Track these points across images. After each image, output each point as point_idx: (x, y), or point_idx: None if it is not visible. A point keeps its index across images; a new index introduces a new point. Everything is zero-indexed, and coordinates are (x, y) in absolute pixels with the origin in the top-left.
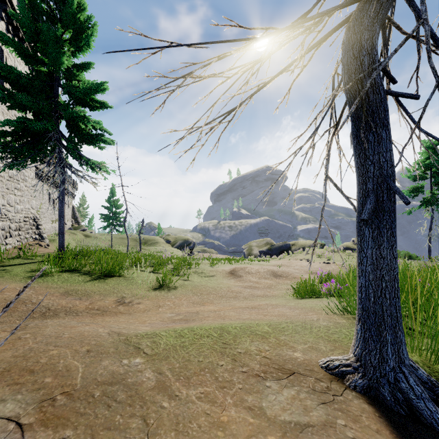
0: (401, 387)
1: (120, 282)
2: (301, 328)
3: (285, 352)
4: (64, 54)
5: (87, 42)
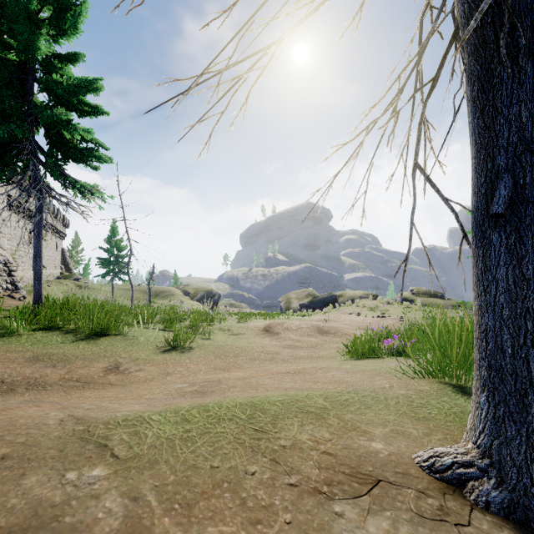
0: None
1: (116, 343)
2: (372, 400)
3: (357, 442)
4: (40, 36)
5: (73, 23)
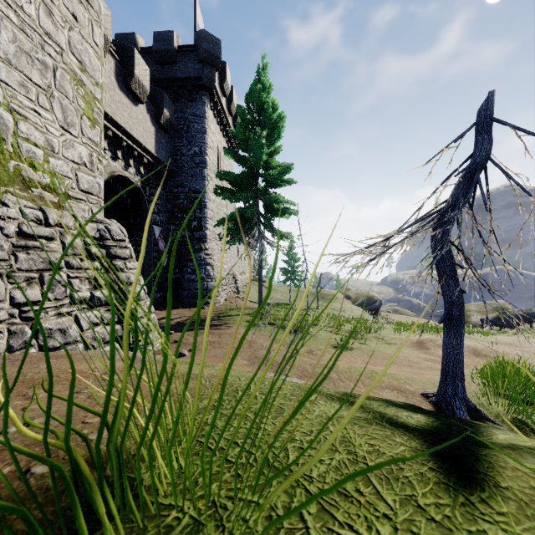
0: (451, 404)
1: (307, 338)
2: (429, 382)
3: (404, 386)
4: (263, 153)
5: (278, 135)
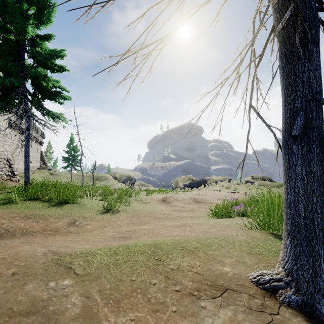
0: None
1: (73, 208)
2: (225, 242)
3: (215, 267)
4: (28, 25)
5: (48, 17)
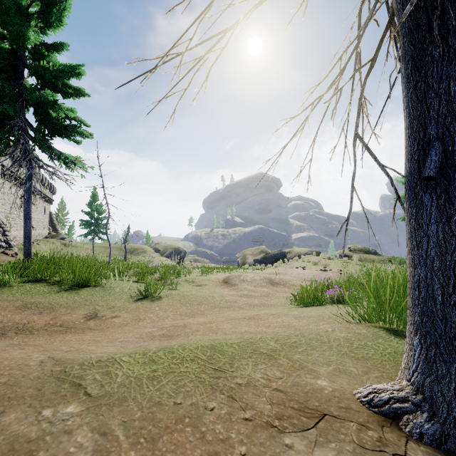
0: None
1: (95, 293)
2: (317, 342)
3: (304, 380)
4: (29, 28)
5: (59, 17)
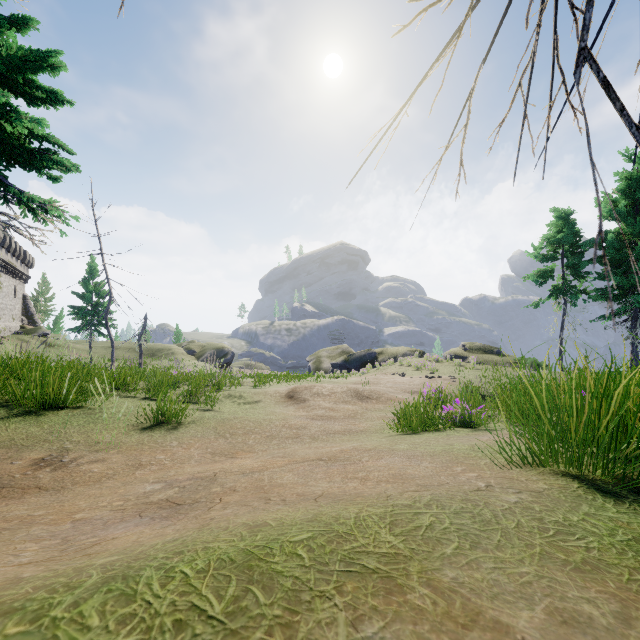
0: None
1: (70, 420)
2: (473, 521)
3: None
4: None
5: None
